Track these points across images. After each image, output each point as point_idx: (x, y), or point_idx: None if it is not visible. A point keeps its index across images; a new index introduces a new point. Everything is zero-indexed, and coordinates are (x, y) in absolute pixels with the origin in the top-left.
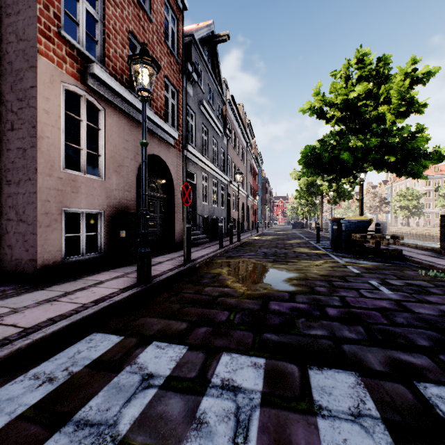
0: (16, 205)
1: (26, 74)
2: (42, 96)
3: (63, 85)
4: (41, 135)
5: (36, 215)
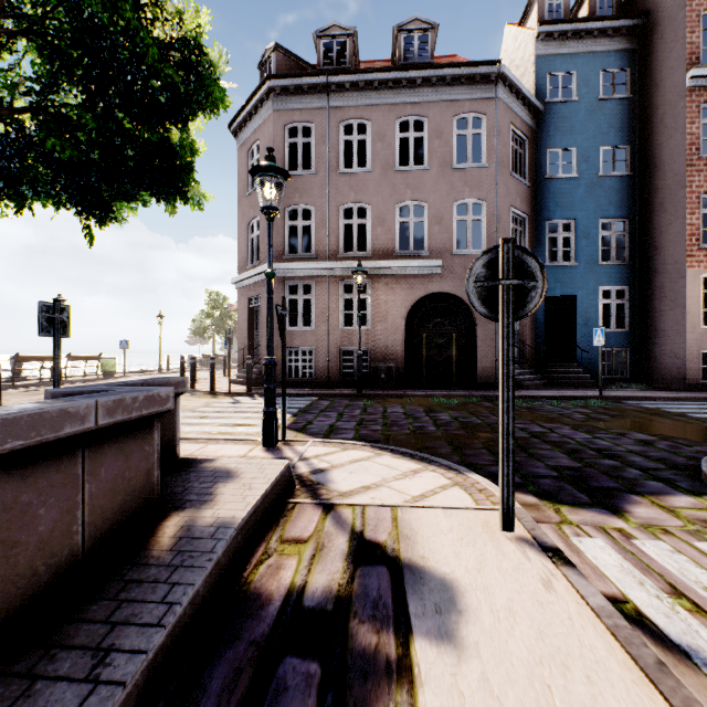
0: (672, 349)
1: (678, 281)
2: (687, 291)
3: (700, 277)
4: (687, 312)
5: (684, 355)
